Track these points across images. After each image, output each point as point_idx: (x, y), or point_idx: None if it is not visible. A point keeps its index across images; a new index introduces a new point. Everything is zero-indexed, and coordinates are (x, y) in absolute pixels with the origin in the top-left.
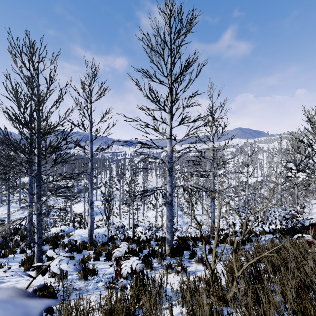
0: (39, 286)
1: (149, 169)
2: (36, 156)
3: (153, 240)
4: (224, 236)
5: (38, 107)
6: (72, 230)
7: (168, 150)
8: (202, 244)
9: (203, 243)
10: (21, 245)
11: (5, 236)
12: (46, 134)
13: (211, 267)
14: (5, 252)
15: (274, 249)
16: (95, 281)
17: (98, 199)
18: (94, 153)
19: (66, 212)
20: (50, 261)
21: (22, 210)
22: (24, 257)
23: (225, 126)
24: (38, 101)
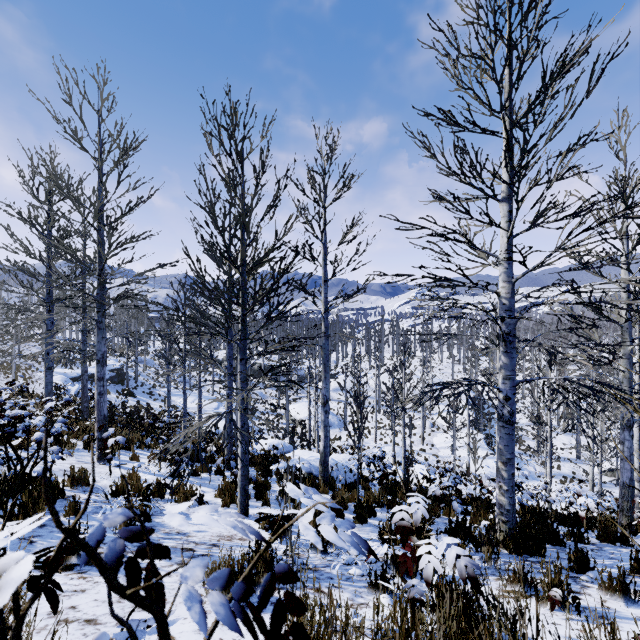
0: (278, 567)
1: (454, 335)
2: (240, 308)
3: (458, 500)
4: None
5: (243, 218)
6: (289, 449)
7: (501, 292)
8: (597, 537)
9: None
10: (218, 461)
11: (198, 441)
12: (255, 267)
13: None
14: (196, 467)
15: None
16: (341, 561)
17: (331, 397)
18: (330, 305)
19: (279, 415)
20: (293, 510)
21: (220, 400)
22: (221, 483)
23: None
24: (243, 209)
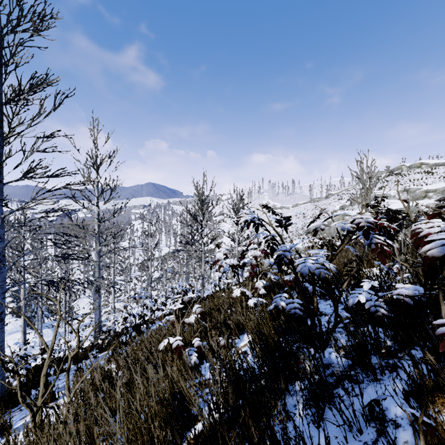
0: None
1: None
2: None
3: None
4: (110, 339)
5: None
6: None
7: None
8: (73, 363)
9: (17, 380)
10: None
11: None
12: None
13: (31, 408)
14: None
15: (108, 352)
16: None
17: None
18: None
19: None
20: None
21: None
22: None
23: (115, 186)
24: None
